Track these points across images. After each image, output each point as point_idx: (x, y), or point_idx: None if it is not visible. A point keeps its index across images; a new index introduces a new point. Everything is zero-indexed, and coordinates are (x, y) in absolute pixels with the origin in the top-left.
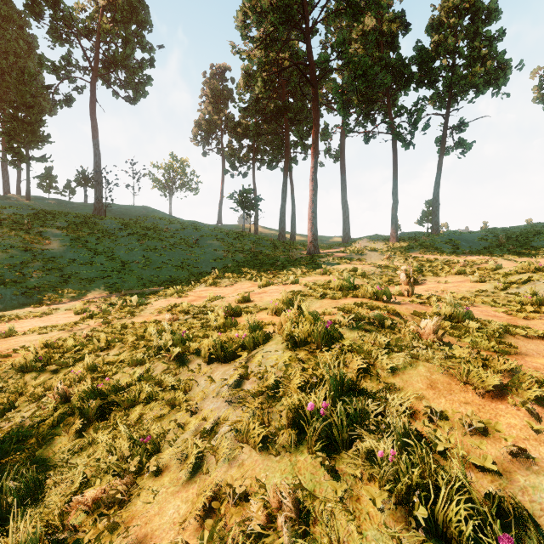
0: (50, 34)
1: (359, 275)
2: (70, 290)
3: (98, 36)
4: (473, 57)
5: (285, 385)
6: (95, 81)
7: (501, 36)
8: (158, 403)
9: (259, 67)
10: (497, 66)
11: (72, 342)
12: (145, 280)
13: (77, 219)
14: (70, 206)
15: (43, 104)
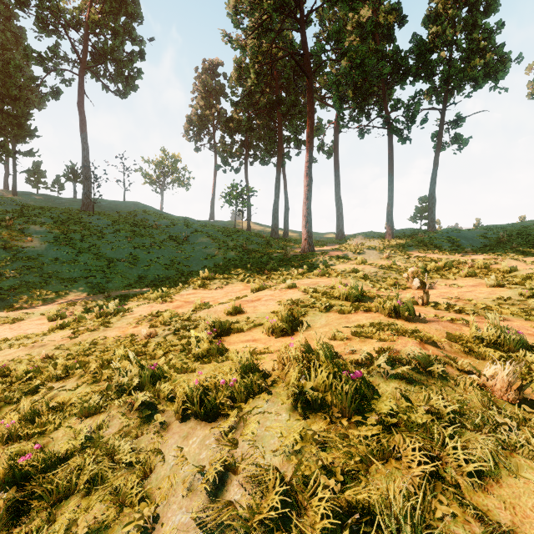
0: (36, 24)
1: (360, 277)
2: (50, 291)
3: (86, 27)
4: (472, 49)
5: (298, 502)
6: (83, 73)
7: (500, 28)
8: (103, 494)
9: (252, 58)
10: (496, 59)
11: (24, 368)
12: (132, 279)
13: (64, 215)
14: (58, 202)
15: (31, 98)
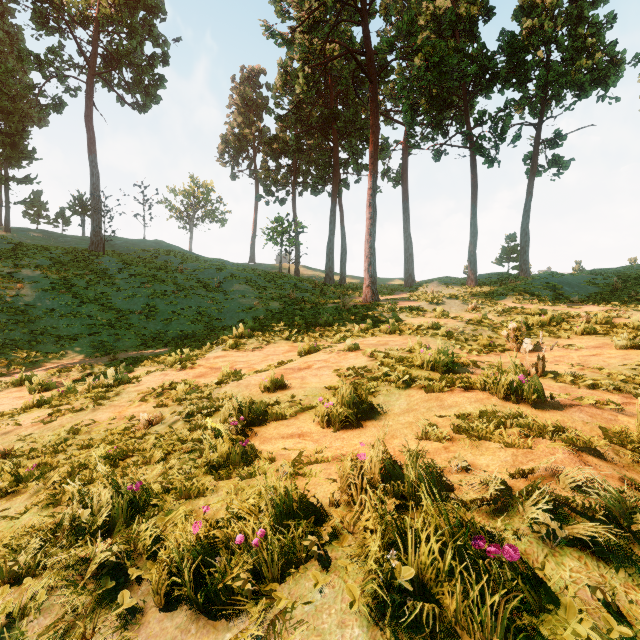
0: (33, 19)
1: (442, 335)
2: (41, 352)
3: (96, 23)
4: (576, 48)
5: None
6: (92, 80)
7: (611, 22)
8: None
9: (301, 58)
10: (607, 60)
11: None
12: (148, 336)
13: (66, 256)
14: (61, 240)
15: (30, 113)
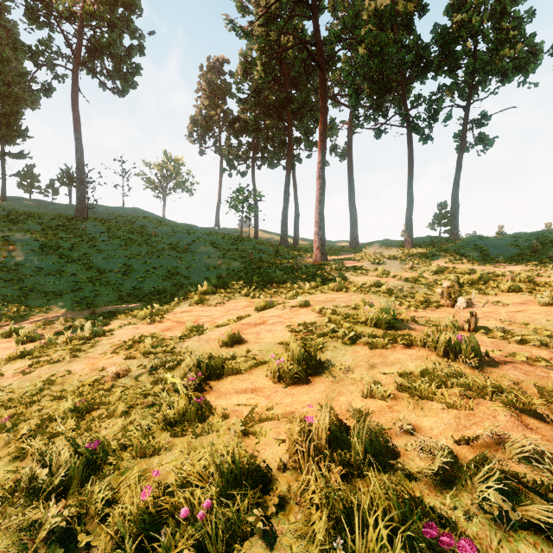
0: (26, 15)
1: (384, 292)
2: (29, 306)
3: (80, 19)
4: (500, 40)
5: None
6: (77, 68)
7: (530, 17)
8: None
9: (259, 48)
10: (527, 50)
11: None
12: (124, 292)
13: (55, 222)
14: (51, 208)
15: (24, 97)
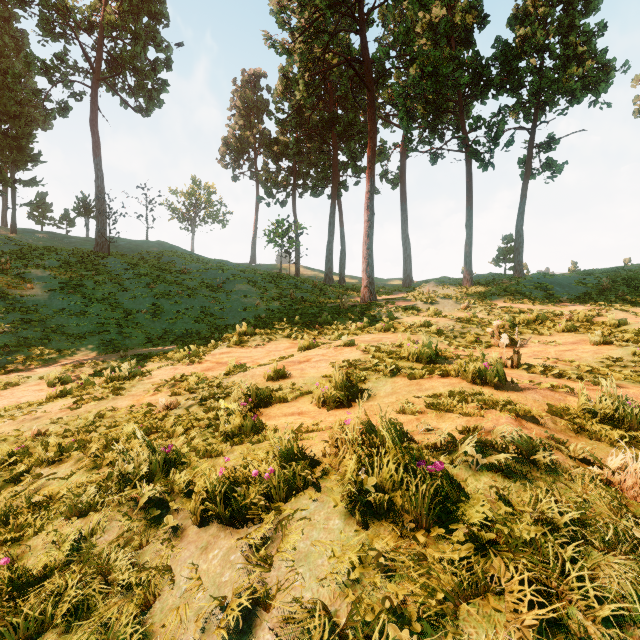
0: (40, 26)
1: (433, 333)
2: (53, 349)
3: (100, 29)
4: (568, 56)
5: None
6: (97, 85)
7: (602, 30)
8: (88, 631)
9: (301, 66)
10: (598, 68)
11: (7, 448)
12: (154, 335)
13: (73, 257)
14: (66, 241)
15: (35, 116)
